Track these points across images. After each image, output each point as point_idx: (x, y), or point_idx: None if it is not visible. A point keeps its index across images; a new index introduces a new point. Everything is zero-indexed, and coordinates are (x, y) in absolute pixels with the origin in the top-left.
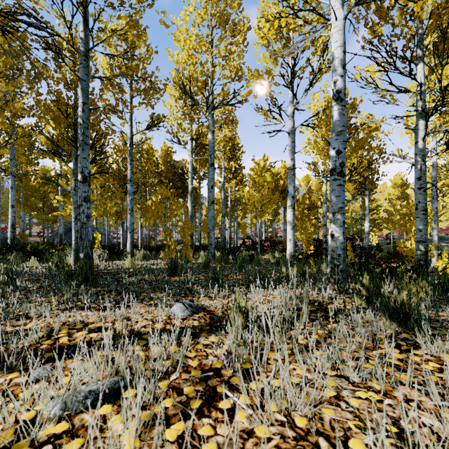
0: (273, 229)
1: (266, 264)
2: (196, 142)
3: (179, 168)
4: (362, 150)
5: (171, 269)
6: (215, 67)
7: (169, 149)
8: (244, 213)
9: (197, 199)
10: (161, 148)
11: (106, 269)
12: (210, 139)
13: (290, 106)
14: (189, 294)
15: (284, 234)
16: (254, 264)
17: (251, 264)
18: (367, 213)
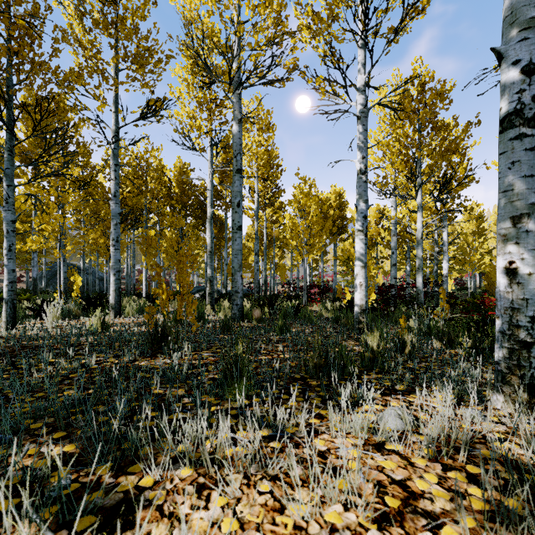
0: (321, 271)
1: (319, 321)
2: (216, 146)
3: (199, 192)
4: (457, 155)
5: (155, 340)
6: (243, 31)
7: (185, 165)
8: (283, 252)
9: (223, 233)
10: (174, 164)
11: (38, 339)
12: (235, 133)
13: (361, 75)
14: (145, 445)
15: (334, 278)
16: (301, 320)
17: (296, 320)
18: (446, 250)
